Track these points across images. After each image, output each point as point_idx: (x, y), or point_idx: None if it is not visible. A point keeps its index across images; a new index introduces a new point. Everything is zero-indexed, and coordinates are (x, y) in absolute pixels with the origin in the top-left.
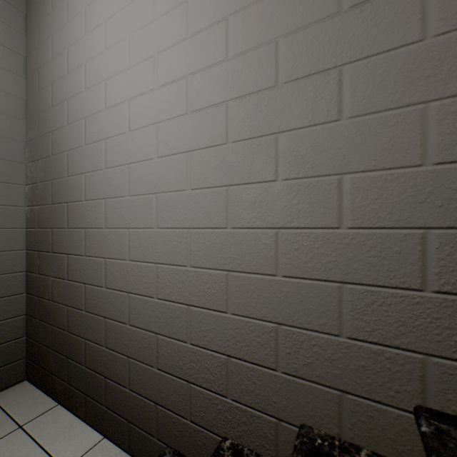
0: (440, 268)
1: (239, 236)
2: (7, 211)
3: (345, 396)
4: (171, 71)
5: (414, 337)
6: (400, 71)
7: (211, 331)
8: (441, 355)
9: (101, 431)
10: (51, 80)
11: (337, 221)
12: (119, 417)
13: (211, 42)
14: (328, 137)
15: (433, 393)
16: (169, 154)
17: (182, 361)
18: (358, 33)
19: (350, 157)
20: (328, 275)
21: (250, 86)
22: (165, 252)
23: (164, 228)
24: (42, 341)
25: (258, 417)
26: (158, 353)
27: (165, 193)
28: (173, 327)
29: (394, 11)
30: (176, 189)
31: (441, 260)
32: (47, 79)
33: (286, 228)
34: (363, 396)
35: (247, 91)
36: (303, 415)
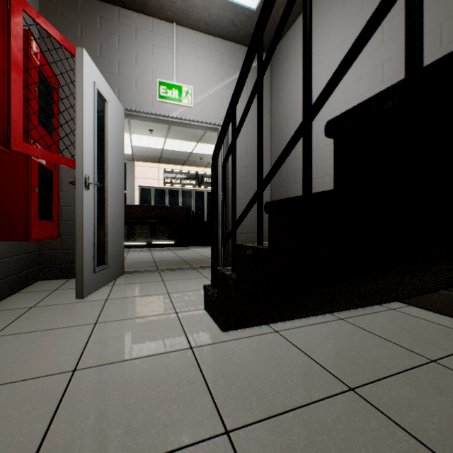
0: None
1: None
2: None
3: None
4: (352, 95)
5: None
6: None
7: None
8: None
9: None
10: (285, 115)
11: None
12: None
13: (374, 77)
14: None
15: None
16: None
17: None
18: None
19: None
20: None
21: None
22: None
23: None
24: None
25: None
26: None
27: None
28: None
29: None
30: None
31: None
32: (283, 116)
33: None
34: None
35: None
36: None
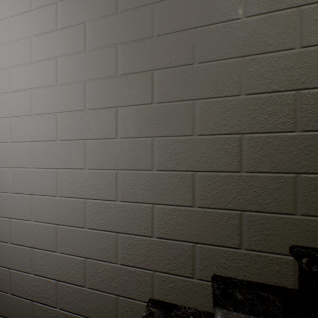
0: (159, 225)
1: (64, 202)
2: None
3: (119, 298)
4: (20, 82)
5: (149, 262)
6: (143, 117)
7: (46, 265)
8: (159, 271)
9: None
10: None
11: (115, 196)
12: None
13: (46, 70)
14: (111, 147)
15: (156, 291)
16: (19, 141)
17: (28, 287)
18: (125, 90)
19: (121, 160)
20: (111, 228)
21: (70, 106)
22: (16, 210)
23: (15, 193)
24: None
25: (74, 317)
26: (11, 283)
27: (16, 168)
28: (22, 263)
29: (141, 84)
30: (24, 166)
31: (159, 221)
32: None
33: (90, 199)
34: (127, 297)
35: (68, 109)
36: (98, 312)
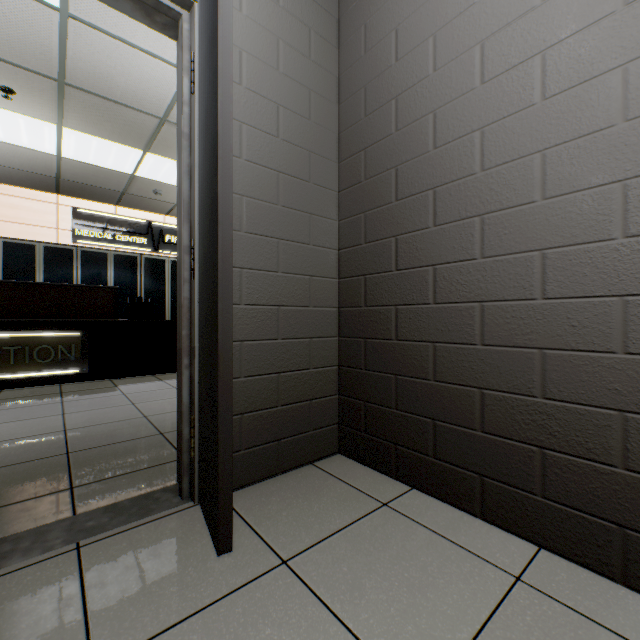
0: None
1: None
2: (323, 224)
3: None
4: None
5: None
6: None
7: None
8: None
9: (527, 537)
10: (392, 25)
11: None
12: (588, 517)
13: None
14: None
15: None
16: None
17: None
18: None
19: None
20: None
21: None
22: None
23: None
24: (373, 399)
25: None
26: None
27: None
28: None
29: None
30: None
31: None
32: (384, 28)
33: None
34: None
35: None
36: None
